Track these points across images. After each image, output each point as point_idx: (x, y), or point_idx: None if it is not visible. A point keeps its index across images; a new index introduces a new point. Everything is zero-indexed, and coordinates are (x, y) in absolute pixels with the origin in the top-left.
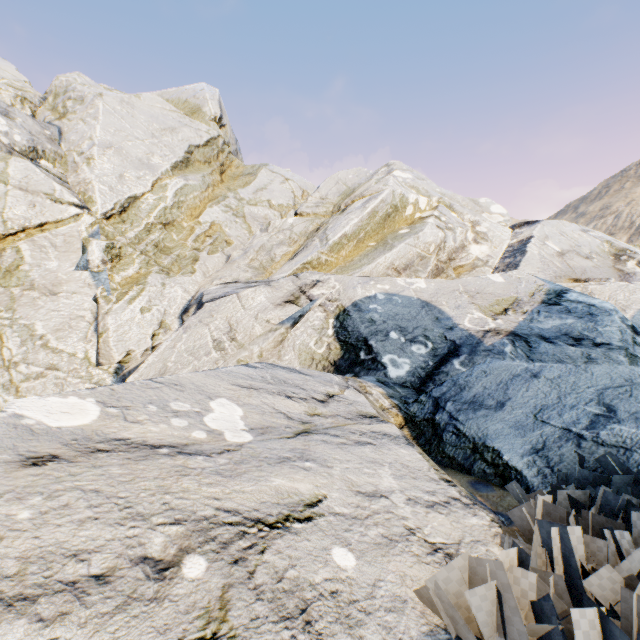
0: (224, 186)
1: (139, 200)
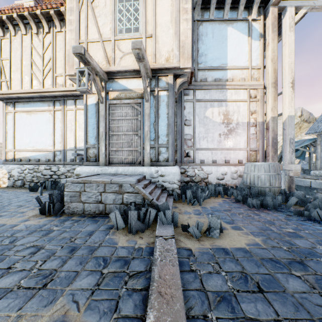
0: (299, 132)
1: (279, 142)
